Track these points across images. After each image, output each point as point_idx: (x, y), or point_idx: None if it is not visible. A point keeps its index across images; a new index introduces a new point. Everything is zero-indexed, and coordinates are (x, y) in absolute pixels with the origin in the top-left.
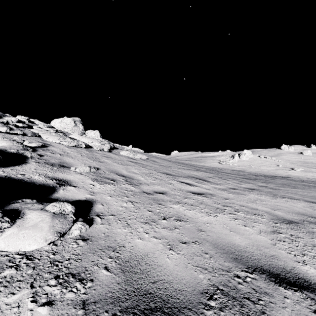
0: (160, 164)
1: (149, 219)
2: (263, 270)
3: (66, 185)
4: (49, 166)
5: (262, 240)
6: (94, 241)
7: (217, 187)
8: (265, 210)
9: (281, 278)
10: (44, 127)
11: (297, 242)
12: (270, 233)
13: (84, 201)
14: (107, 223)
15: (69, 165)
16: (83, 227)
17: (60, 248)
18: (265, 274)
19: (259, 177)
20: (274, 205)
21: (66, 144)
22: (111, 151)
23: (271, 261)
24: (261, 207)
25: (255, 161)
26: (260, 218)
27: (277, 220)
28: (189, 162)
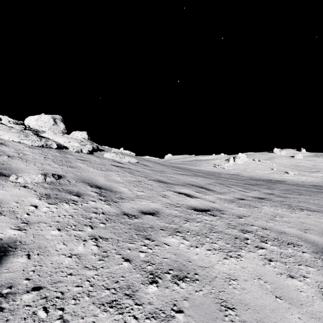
0: (152, 168)
1: (121, 288)
2: None
3: None
4: None
5: None
6: None
7: (222, 197)
8: (296, 234)
9: None
10: (8, 123)
11: None
12: None
13: None
14: None
15: (13, 171)
16: None
17: None
18: None
19: (259, 182)
20: (299, 223)
21: (29, 144)
22: (93, 153)
23: None
24: (287, 228)
25: (250, 164)
26: (301, 252)
27: None
28: (184, 165)
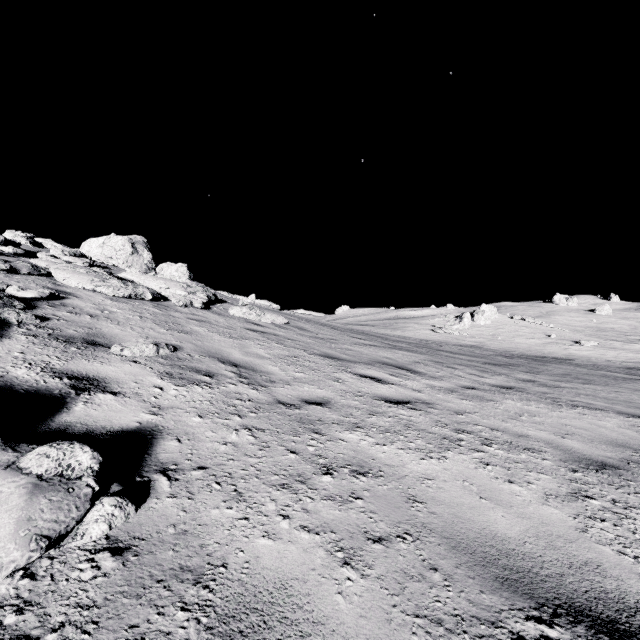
0: (314, 334)
1: (291, 475)
2: (575, 610)
3: (95, 392)
4: (59, 344)
5: (555, 518)
6: (145, 554)
7: (436, 385)
8: (545, 438)
9: (623, 632)
10: (62, 255)
11: (631, 521)
12: (568, 498)
13: (134, 432)
14: (185, 494)
15: (110, 340)
16: (117, 513)
17: (44, 585)
18: (583, 623)
19: (516, 360)
20: (560, 425)
21: (110, 293)
22: (210, 307)
23: (589, 581)
24: (534, 431)
25: (504, 326)
26: (539, 459)
27: (574, 464)
28: (373, 328)
